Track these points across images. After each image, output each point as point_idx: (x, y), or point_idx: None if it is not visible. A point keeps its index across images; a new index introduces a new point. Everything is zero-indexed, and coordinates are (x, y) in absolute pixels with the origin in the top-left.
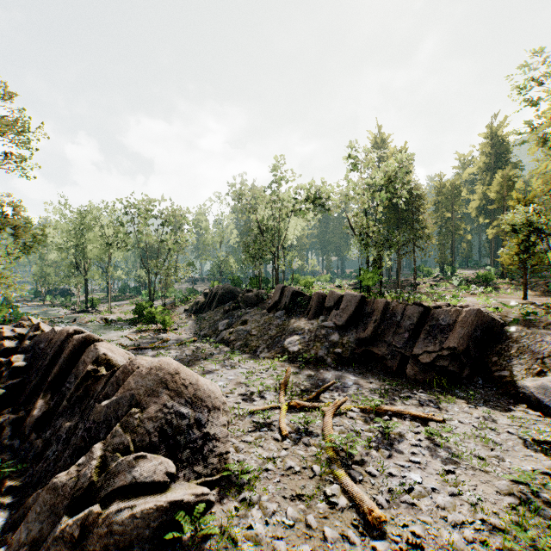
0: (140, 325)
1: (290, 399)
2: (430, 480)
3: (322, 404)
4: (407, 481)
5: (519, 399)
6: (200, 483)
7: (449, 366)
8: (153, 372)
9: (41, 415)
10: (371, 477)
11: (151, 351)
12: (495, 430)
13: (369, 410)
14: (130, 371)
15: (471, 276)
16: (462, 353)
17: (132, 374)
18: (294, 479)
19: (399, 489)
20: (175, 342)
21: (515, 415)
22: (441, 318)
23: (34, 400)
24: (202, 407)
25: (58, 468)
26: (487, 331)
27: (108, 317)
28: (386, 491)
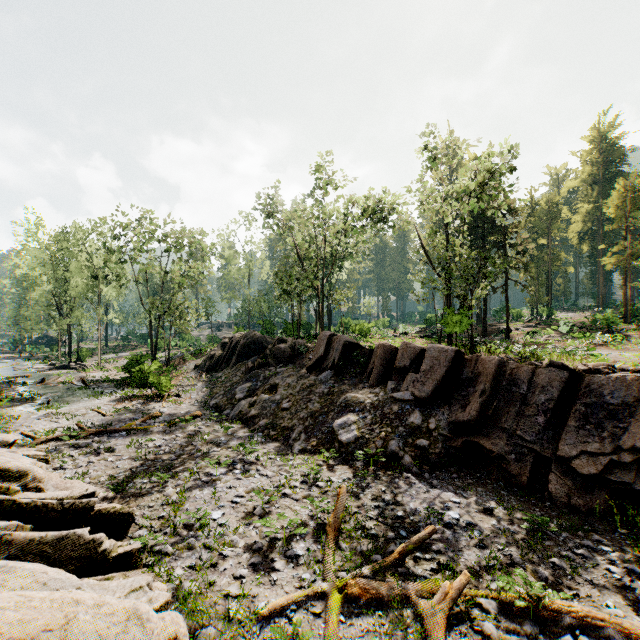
0: (130, 388)
1: (346, 562)
2: None
3: (413, 584)
4: None
5: None
6: None
7: (635, 482)
8: None
9: None
10: None
11: (123, 437)
12: None
13: (519, 606)
14: None
15: (575, 320)
16: None
17: None
18: None
19: None
20: (168, 418)
21: None
22: (607, 393)
23: None
24: None
25: None
26: None
27: (93, 375)
28: None
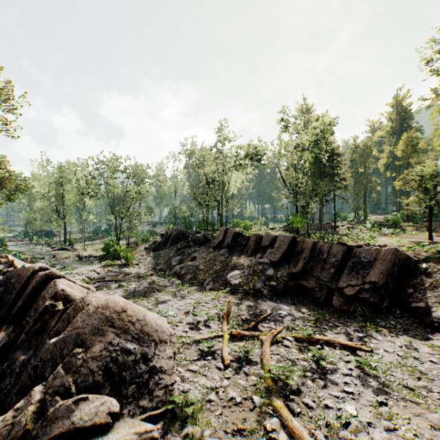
0: (107, 260)
1: (232, 327)
2: (365, 413)
3: (260, 333)
4: (343, 414)
5: (435, 328)
6: (145, 417)
7: (371, 298)
8: (99, 311)
9: (1, 347)
10: (308, 409)
11: (114, 283)
12: (418, 359)
13: (303, 339)
14: (80, 308)
15: (380, 220)
16: (382, 286)
17: (82, 311)
18: (235, 410)
19: (337, 423)
20: (135, 275)
21: (433, 344)
22: (362, 256)
23: (0, 331)
24: (149, 342)
25: (6, 405)
26: (403, 267)
27: (82, 254)
28: (323, 424)
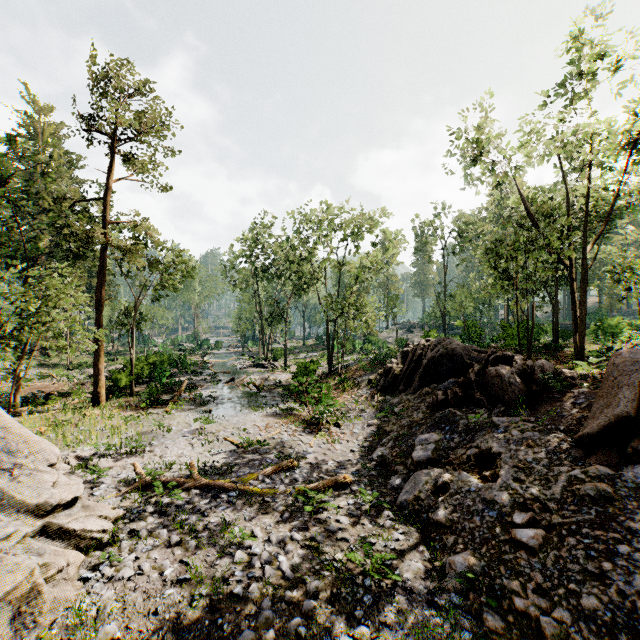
0: (292, 402)
1: None
2: None
3: None
4: None
5: None
6: None
7: None
8: None
9: None
10: None
11: (226, 506)
12: None
13: None
14: None
15: None
16: None
17: None
18: None
19: None
20: (304, 474)
21: None
22: None
23: None
24: None
25: None
26: None
27: (274, 378)
28: None
